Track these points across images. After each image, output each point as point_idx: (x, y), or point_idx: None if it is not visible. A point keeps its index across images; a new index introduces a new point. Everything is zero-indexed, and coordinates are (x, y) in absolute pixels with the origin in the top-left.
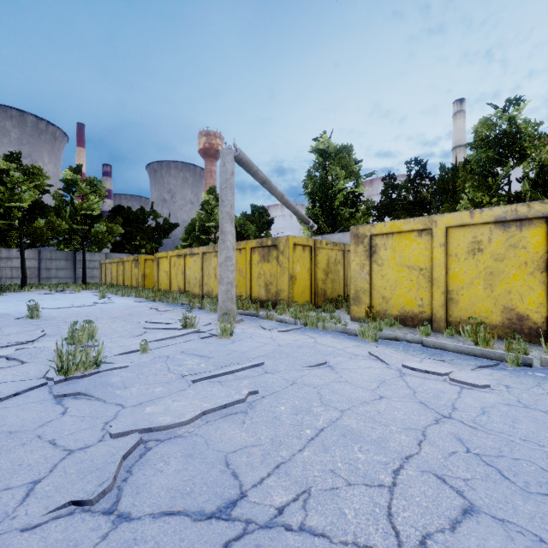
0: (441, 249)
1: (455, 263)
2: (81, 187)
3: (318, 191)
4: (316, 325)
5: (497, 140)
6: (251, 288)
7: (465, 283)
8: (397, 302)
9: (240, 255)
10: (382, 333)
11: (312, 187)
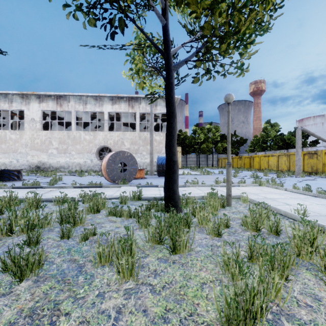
0: None
1: None
2: (212, 130)
3: None
4: None
5: None
6: (303, 168)
7: None
8: None
9: None
10: None
11: None
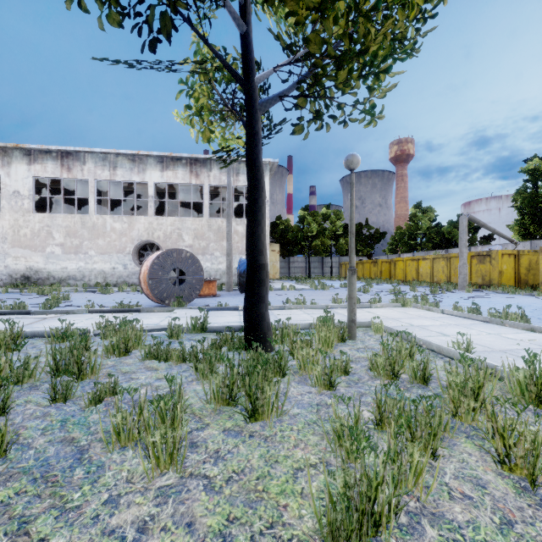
0: None
1: None
2: (331, 217)
3: (526, 207)
4: (514, 293)
5: None
6: (470, 278)
7: None
8: None
9: None
10: None
11: (521, 202)
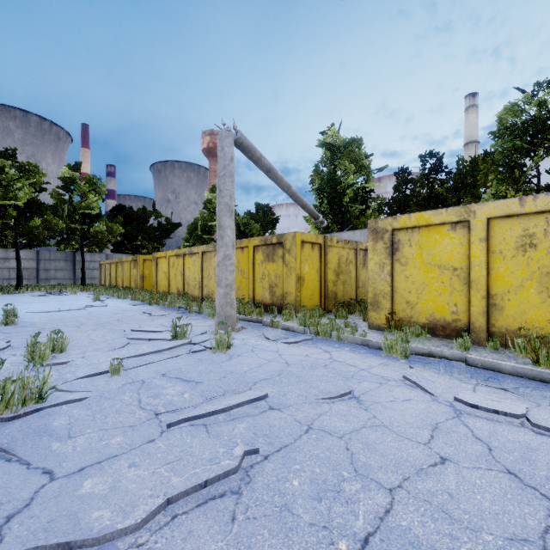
0: (481, 245)
1: (499, 261)
2: (80, 186)
3: (326, 186)
4: (329, 335)
5: (524, 128)
6: (254, 290)
7: (512, 286)
8: (425, 308)
9: (242, 254)
10: (412, 347)
11: (319, 183)
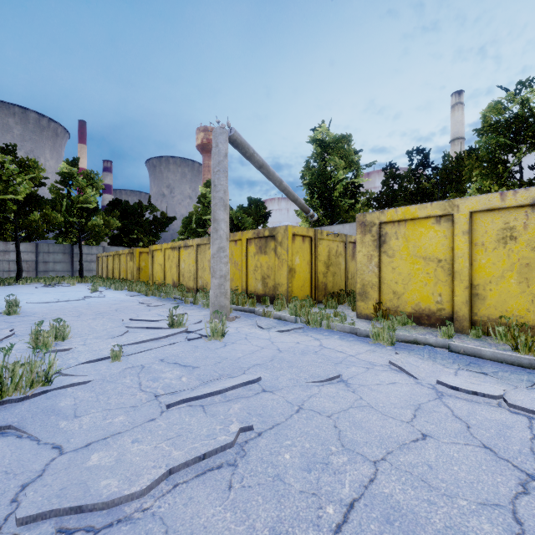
0: (464, 237)
1: (481, 253)
2: (78, 180)
3: (316, 181)
4: (319, 324)
5: (507, 125)
6: (247, 281)
7: (494, 277)
8: (411, 298)
9: (235, 247)
10: (398, 335)
11: (310, 178)
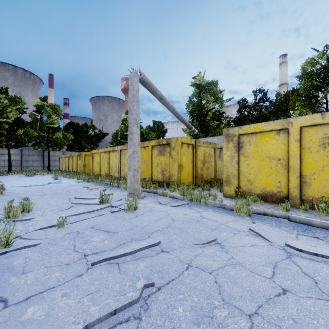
0: (296, 144)
1: (308, 154)
2: (47, 110)
3: (196, 110)
4: (199, 201)
5: (318, 73)
6: (152, 173)
7: (317, 170)
8: (260, 184)
9: (144, 151)
10: (253, 209)
11: (191, 108)
